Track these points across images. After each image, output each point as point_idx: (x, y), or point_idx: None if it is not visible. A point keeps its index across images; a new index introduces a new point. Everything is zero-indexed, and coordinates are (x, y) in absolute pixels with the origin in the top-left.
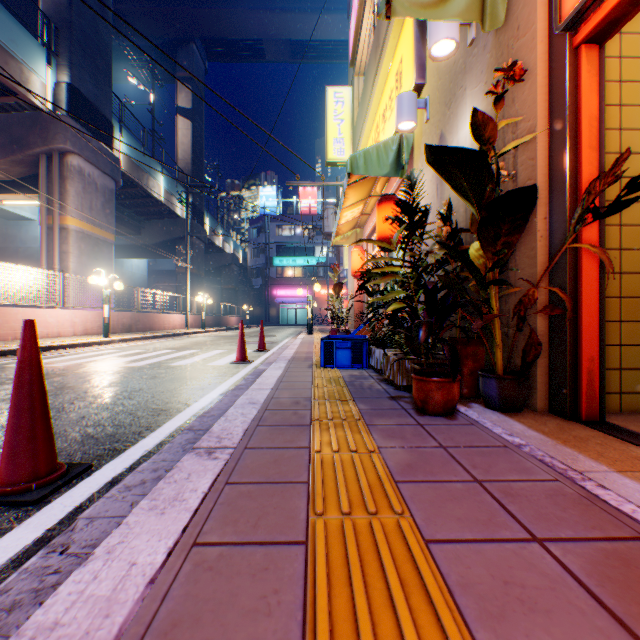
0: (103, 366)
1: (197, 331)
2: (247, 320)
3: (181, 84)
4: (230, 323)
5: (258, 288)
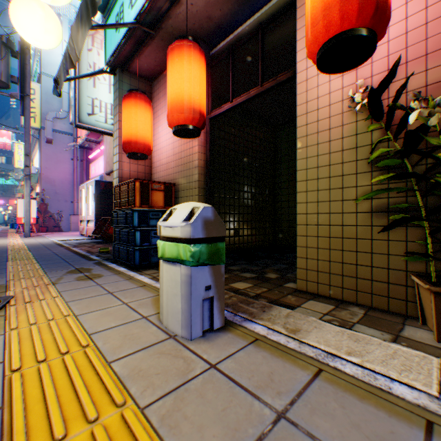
0: None
1: None
2: None
3: None
4: None
5: None
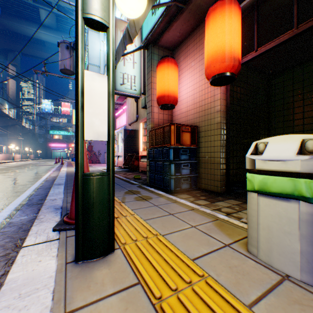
0: (36, 163)
1: (29, 160)
2: (37, 156)
3: (11, 66)
4: (31, 157)
5: (42, 143)
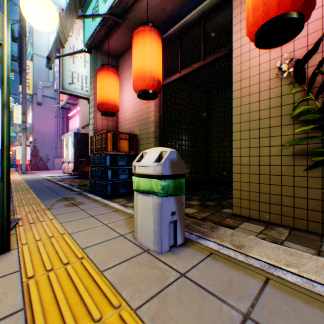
0: None
1: None
2: None
3: None
4: None
5: None
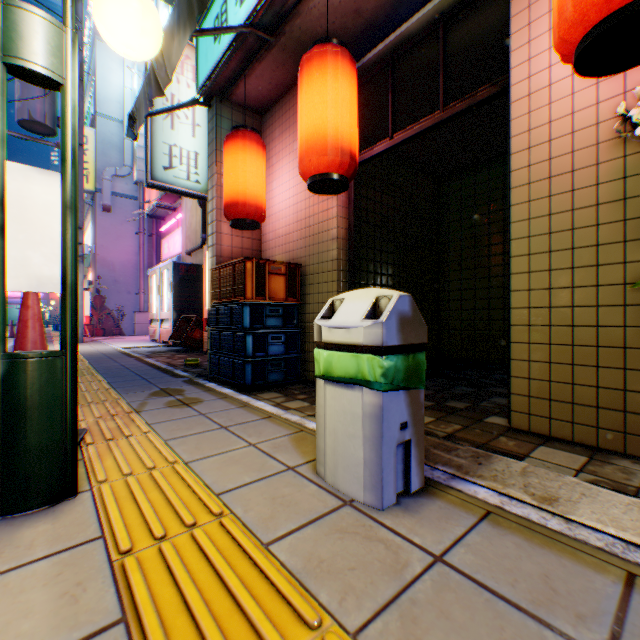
0: None
1: None
2: None
3: None
4: None
5: None
